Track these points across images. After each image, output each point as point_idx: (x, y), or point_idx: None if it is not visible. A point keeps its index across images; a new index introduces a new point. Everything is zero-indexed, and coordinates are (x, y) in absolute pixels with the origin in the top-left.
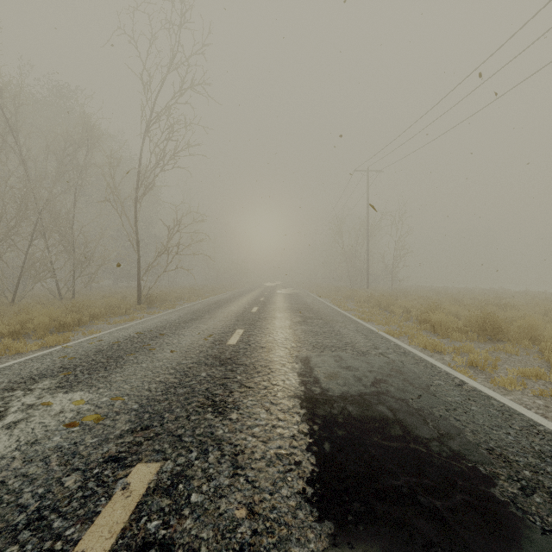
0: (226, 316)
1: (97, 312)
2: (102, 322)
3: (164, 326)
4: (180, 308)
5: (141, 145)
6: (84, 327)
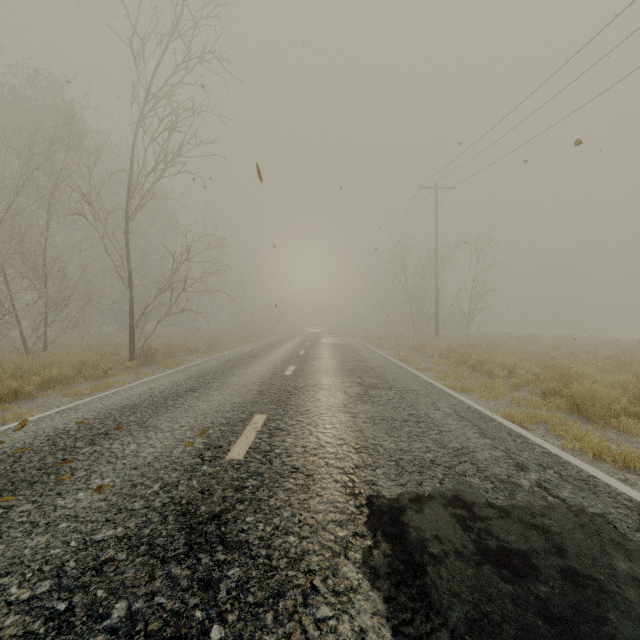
0: (245, 383)
1: (55, 376)
2: (59, 391)
3: (138, 405)
4: (186, 366)
5: (134, 139)
6: (22, 401)
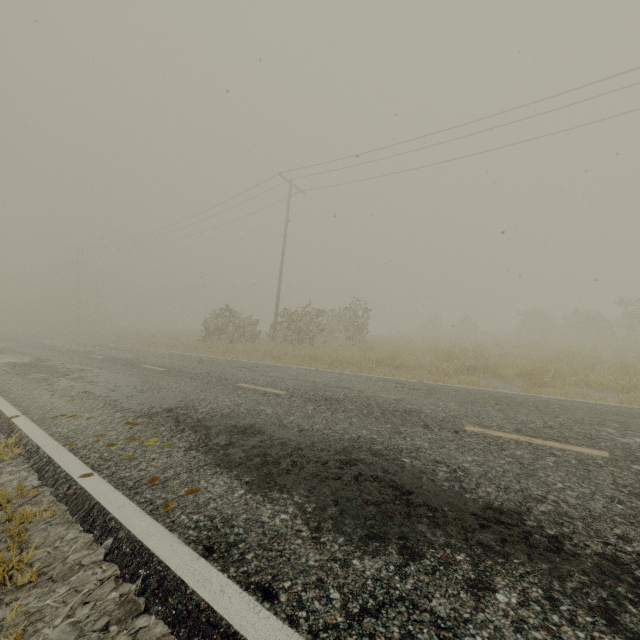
0: None
1: None
2: None
3: None
4: None
5: None
6: None
